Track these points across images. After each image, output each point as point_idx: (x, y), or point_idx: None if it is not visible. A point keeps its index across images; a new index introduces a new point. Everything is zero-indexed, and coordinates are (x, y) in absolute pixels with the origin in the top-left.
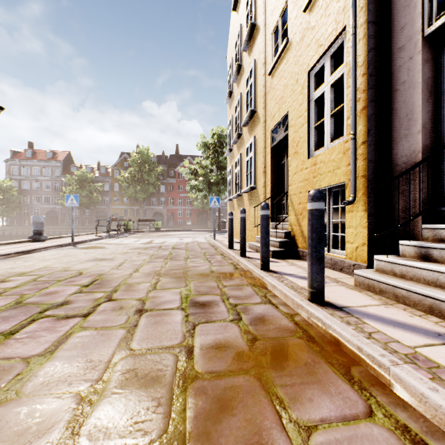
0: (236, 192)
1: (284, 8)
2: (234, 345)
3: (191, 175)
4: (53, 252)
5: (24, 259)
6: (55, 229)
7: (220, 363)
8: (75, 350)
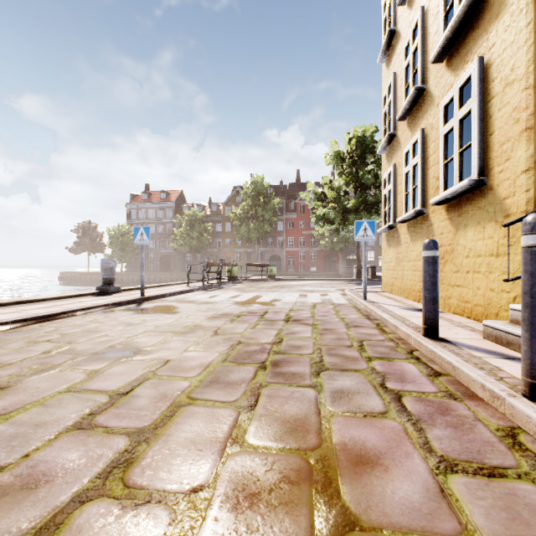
0: (405, 211)
1: None
2: None
3: (317, 202)
4: (88, 317)
5: (10, 336)
6: (167, 276)
7: None
8: None
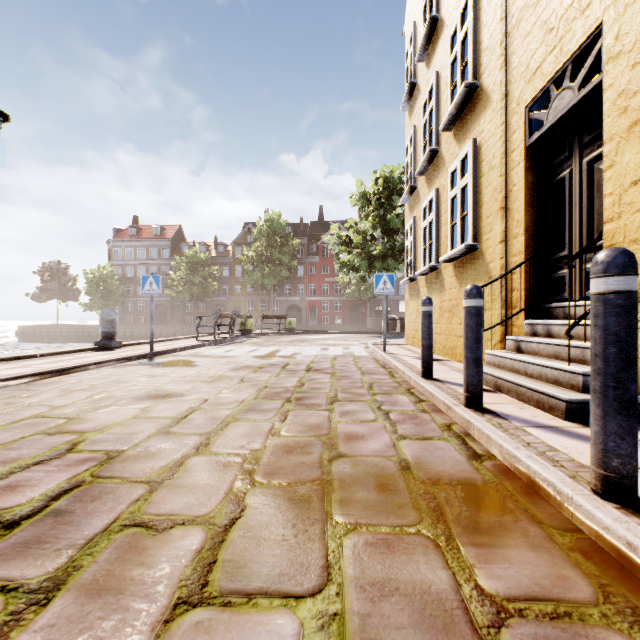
0: (424, 265)
1: None
2: None
3: (341, 246)
4: (104, 371)
5: (39, 387)
6: (162, 329)
7: None
8: None
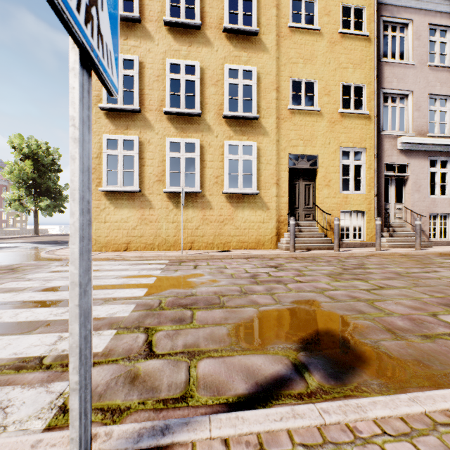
0: (170, 185)
1: (310, 80)
2: None
3: None
4: None
5: None
6: None
7: None
8: None
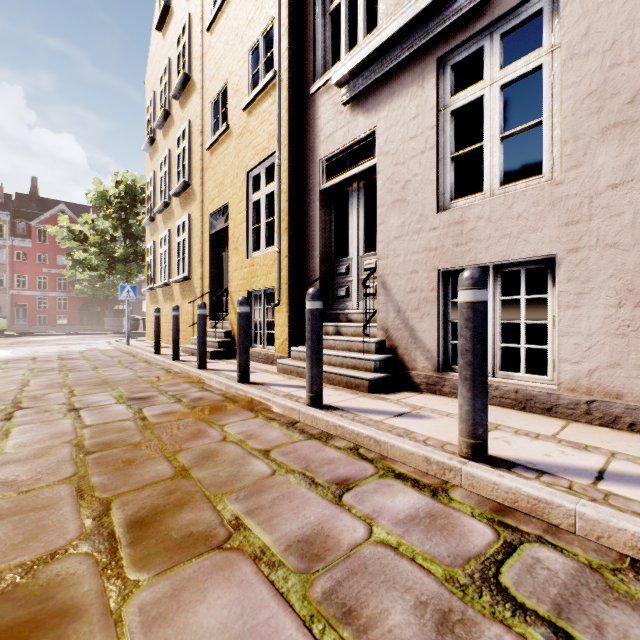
0: (161, 280)
1: (224, 87)
2: (179, 411)
3: (74, 241)
4: None
5: None
6: None
7: (171, 418)
8: (31, 433)
